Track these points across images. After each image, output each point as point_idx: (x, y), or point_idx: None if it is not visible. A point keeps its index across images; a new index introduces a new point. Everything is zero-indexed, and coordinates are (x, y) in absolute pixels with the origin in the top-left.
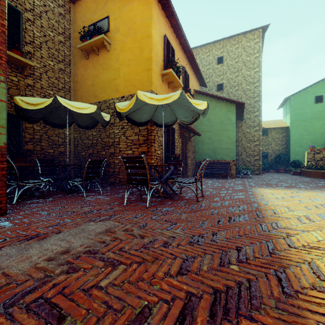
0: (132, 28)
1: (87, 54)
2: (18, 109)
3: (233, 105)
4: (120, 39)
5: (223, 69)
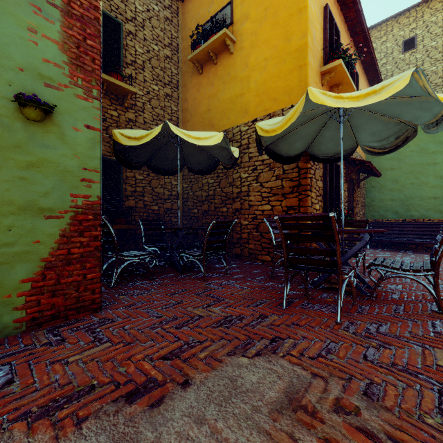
0: (271, 5)
1: (200, 66)
2: (118, 151)
3: None
4: (249, 31)
5: (416, 58)
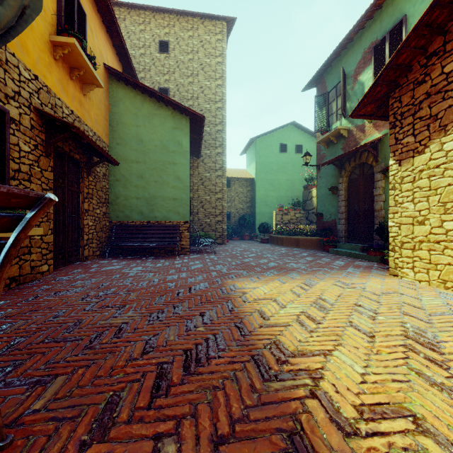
0: None
1: None
2: None
3: (185, 118)
4: None
5: (169, 64)
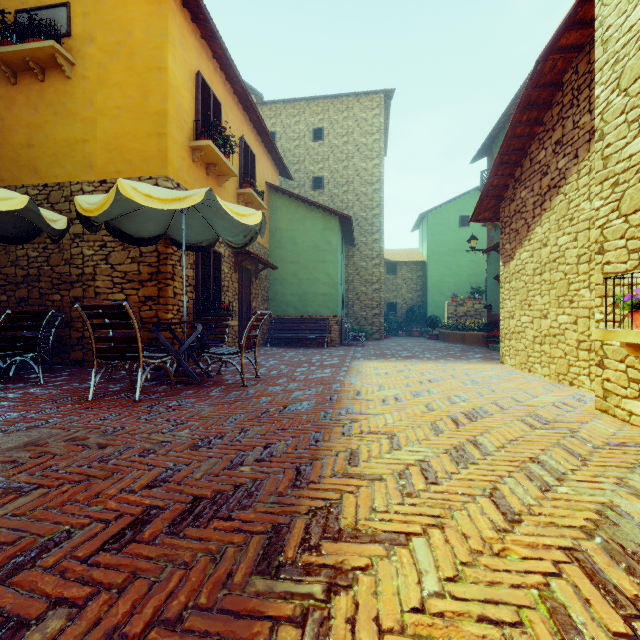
0: (126, 43)
1: (12, 72)
2: None
3: (334, 218)
4: (96, 60)
5: (324, 151)
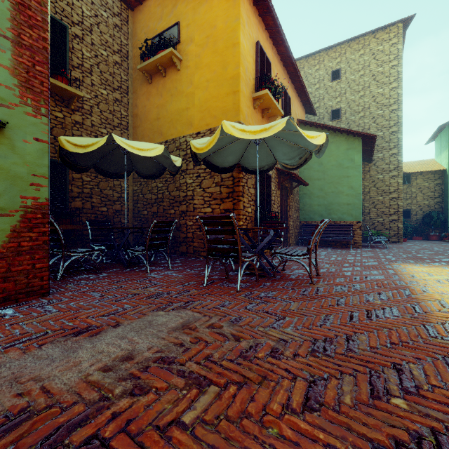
0: (212, 35)
1: (149, 76)
2: (63, 154)
3: (357, 139)
4: (194, 53)
5: (341, 87)
